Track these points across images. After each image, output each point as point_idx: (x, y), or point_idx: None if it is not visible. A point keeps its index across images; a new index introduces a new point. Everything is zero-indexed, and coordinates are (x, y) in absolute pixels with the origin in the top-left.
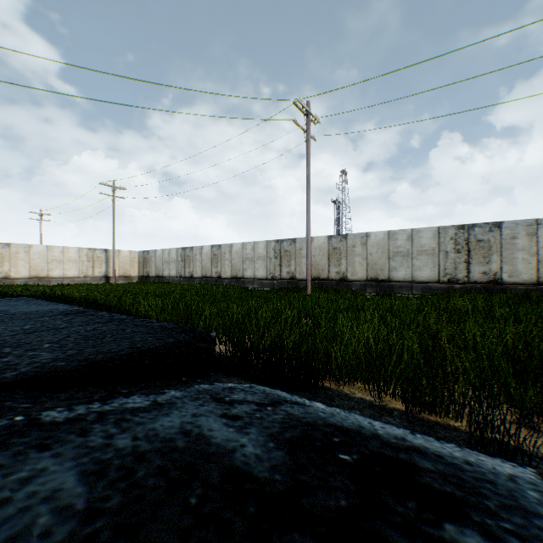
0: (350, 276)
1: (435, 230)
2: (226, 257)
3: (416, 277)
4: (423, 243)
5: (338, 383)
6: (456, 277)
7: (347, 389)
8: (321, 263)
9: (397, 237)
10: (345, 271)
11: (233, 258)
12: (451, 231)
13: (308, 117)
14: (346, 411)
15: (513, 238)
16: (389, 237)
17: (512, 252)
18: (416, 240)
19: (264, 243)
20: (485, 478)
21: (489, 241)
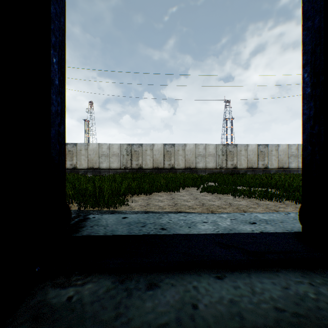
0: (79, 166)
1: (119, 145)
2: None
3: (111, 167)
4: (114, 151)
5: None
6: (127, 166)
7: None
8: None
9: (103, 147)
10: (76, 163)
11: None
12: (125, 146)
13: None
14: None
15: (146, 151)
16: (99, 146)
17: (146, 156)
18: (111, 149)
19: None
20: None
21: (139, 151)
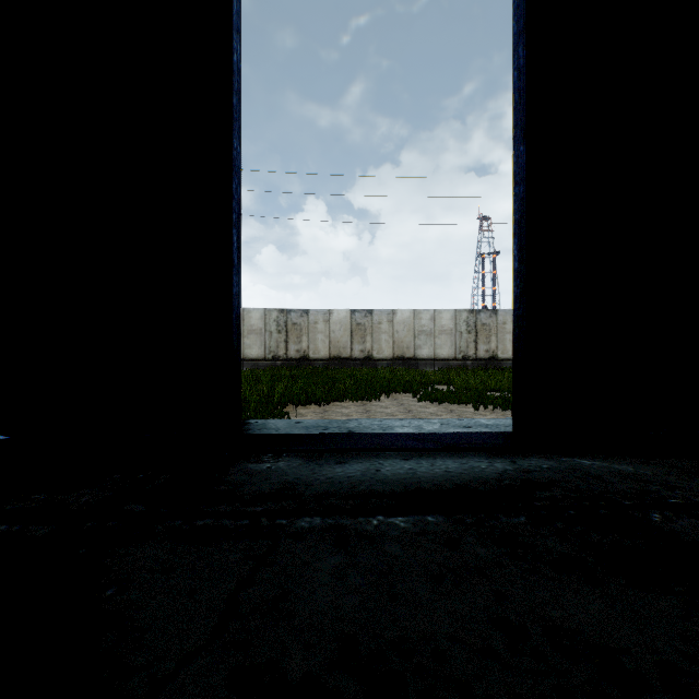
0: None
1: (263, 312)
2: None
3: (247, 355)
4: (253, 323)
5: None
6: (278, 354)
7: None
8: None
9: None
10: None
11: None
12: (275, 314)
13: None
14: None
15: (316, 323)
16: None
17: (316, 334)
18: (247, 320)
19: None
20: None
21: (302, 324)
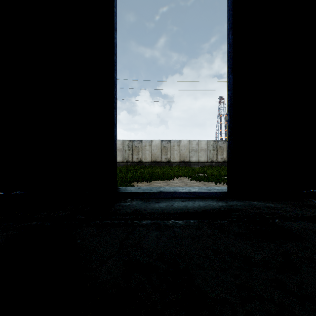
0: None
1: (122, 141)
2: None
3: None
4: (118, 146)
5: None
6: (129, 160)
7: None
8: None
9: None
10: None
11: None
12: (127, 142)
13: None
14: None
15: (145, 146)
16: None
17: (145, 151)
18: None
19: None
20: None
21: (139, 147)
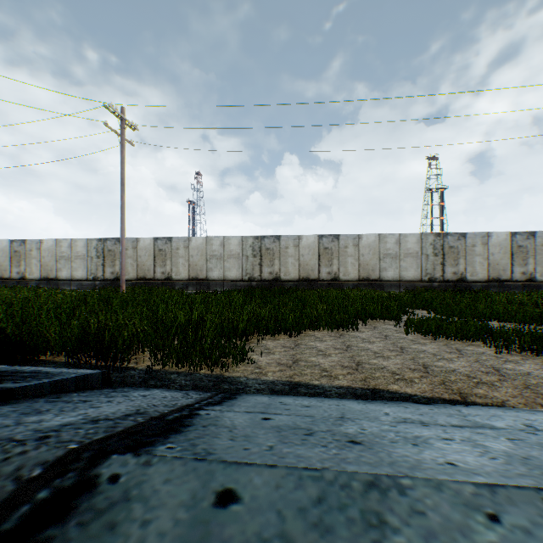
0: (175, 276)
1: (240, 238)
2: (34, 255)
3: (227, 277)
4: (232, 249)
5: (54, 355)
6: (254, 276)
7: (61, 358)
8: (147, 263)
9: (213, 242)
10: (170, 271)
11: (44, 256)
12: (251, 240)
13: (123, 122)
14: (25, 366)
15: (287, 248)
16: (206, 242)
17: (287, 258)
18: (227, 246)
19: (84, 240)
20: (58, 374)
21: (274, 249)
